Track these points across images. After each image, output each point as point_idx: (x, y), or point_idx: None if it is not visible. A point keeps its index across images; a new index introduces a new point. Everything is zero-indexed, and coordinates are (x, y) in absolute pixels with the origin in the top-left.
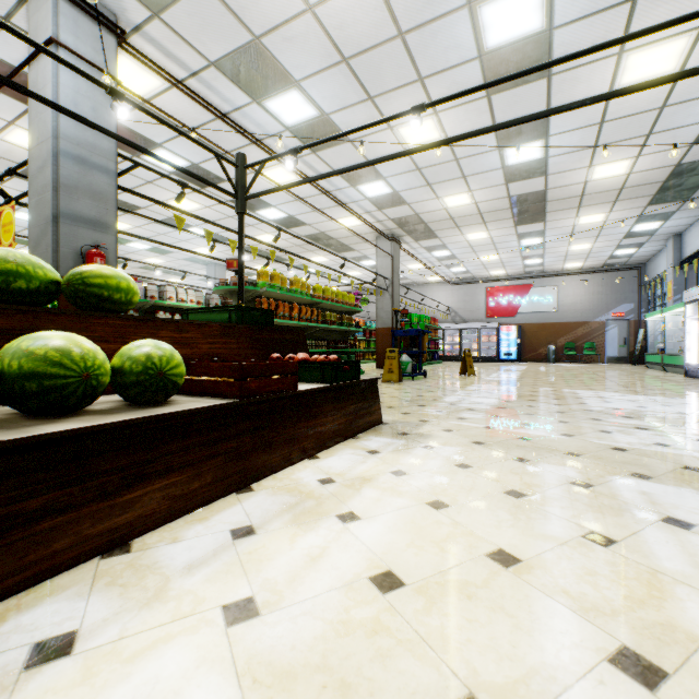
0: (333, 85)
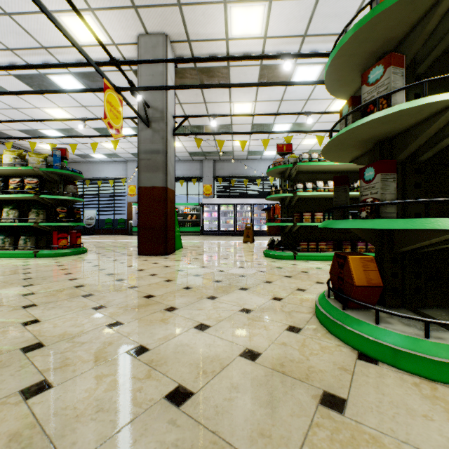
0: None
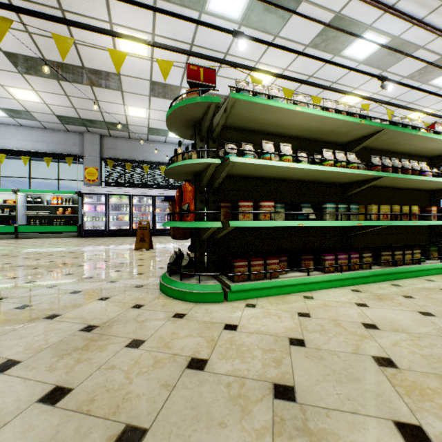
0: (337, 72)
